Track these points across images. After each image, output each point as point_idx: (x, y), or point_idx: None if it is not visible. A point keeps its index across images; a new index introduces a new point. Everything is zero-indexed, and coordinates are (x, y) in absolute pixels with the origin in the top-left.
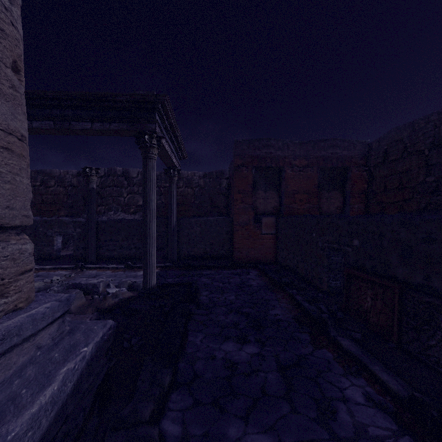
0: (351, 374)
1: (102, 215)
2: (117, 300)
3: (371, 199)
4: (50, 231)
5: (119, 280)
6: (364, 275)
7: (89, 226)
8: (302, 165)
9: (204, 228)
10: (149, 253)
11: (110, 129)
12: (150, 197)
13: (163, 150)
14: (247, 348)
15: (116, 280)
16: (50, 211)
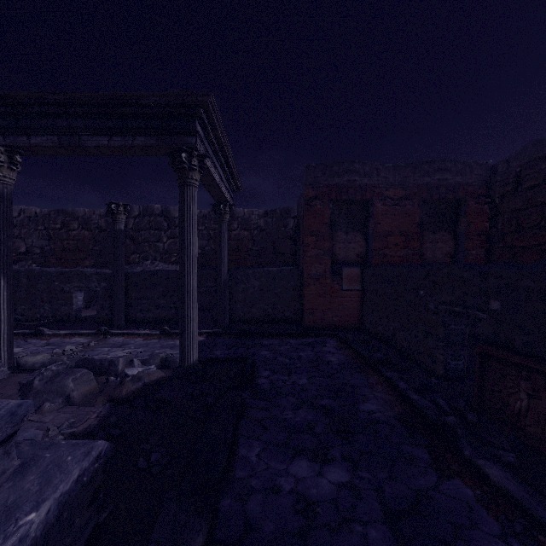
0: (515, 537)
1: (136, 266)
2: (139, 384)
3: (495, 243)
4: (68, 285)
5: (151, 352)
6: (514, 358)
7: (115, 279)
8: (398, 196)
9: (264, 283)
10: (188, 317)
11: (133, 145)
12: (189, 239)
13: (208, 177)
14: (330, 472)
15: (147, 352)
16: (73, 261)
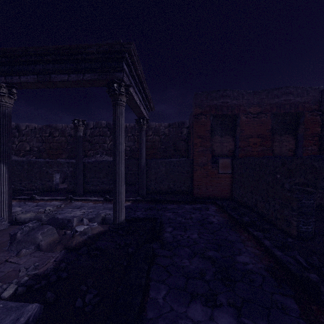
0: None
1: (91, 158)
2: (85, 237)
3: None
4: (51, 169)
5: (97, 212)
6: None
7: (77, 166)
8: (256, 112)
9: (168, 168)
10: (118, 192)
11: (83, 79)
12: (119, 140)
13: (132, 100)
14: (219, 317)
15: (94, 212)
16: (55, 155)
